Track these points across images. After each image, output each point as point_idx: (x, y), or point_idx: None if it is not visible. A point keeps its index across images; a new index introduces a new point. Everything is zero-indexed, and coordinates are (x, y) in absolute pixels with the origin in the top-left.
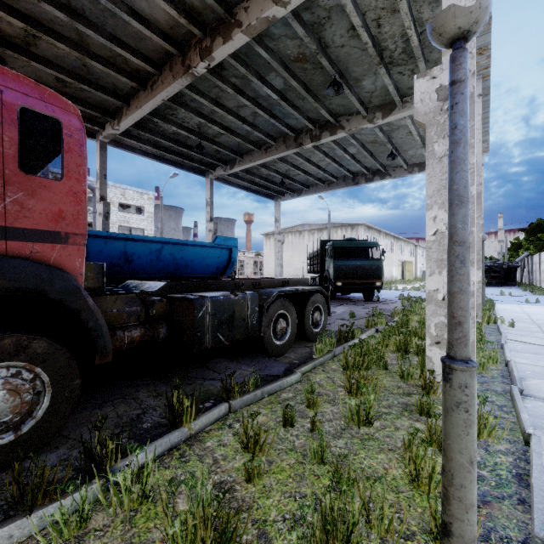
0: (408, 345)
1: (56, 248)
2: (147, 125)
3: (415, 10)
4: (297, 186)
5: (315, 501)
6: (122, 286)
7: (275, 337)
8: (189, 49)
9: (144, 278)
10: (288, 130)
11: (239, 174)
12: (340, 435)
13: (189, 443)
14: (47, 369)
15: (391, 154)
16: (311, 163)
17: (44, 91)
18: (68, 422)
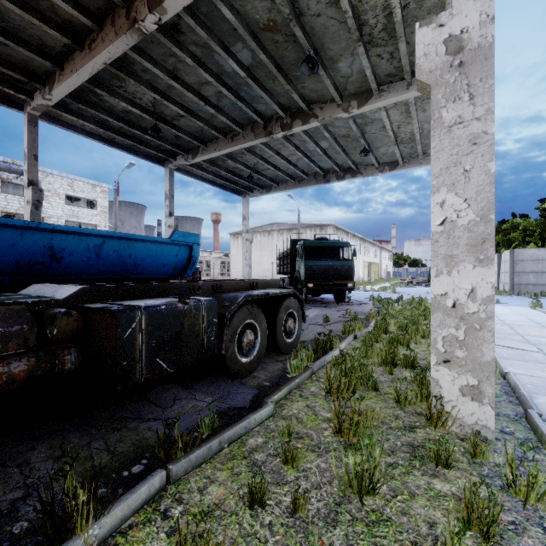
0: (395, 357)
1: None
2: (89, 98)
3: None
4: (266, 182)
5: None
6: (23, 292)
7: (241, 352)
8: None
9: (80, 280)
10: (257, 116)
11: (203, 166)
12: (335, 518)
13: None
14: None
15: (364, 149)
16: (281, 157)
17: None
18: None
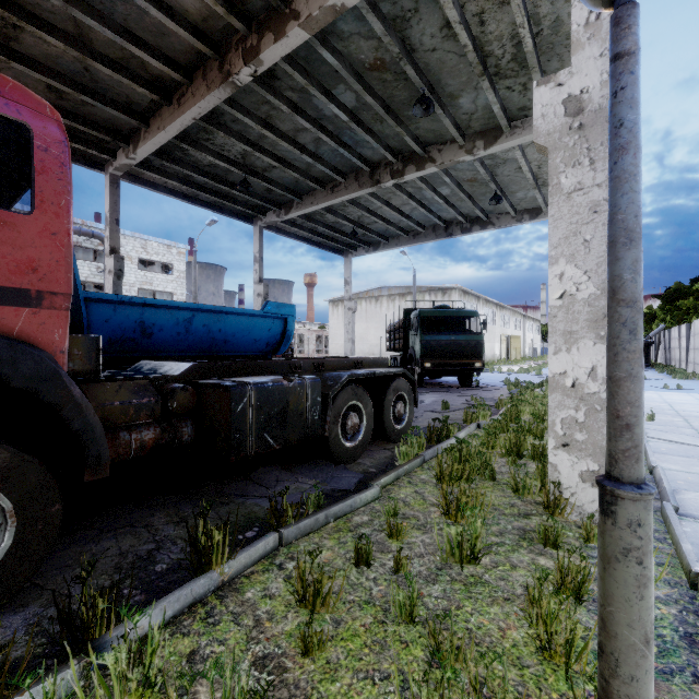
0: (521, 446)
1: (23, 313)
2: (174, 153)
3: (529, 2)
4: (372, 238)
5: (403, 685)
6: (133, 369)
7: (345, 436)
8: (229, 50)
9: (169, 357)
10: (362, 163)
11: (297, 221)
12: (435, 578)
13: (220, 594)
14: (9, 491)
15: (495, 196)
16: (391, 208)
17: (5, 82)
18: (47, 565)
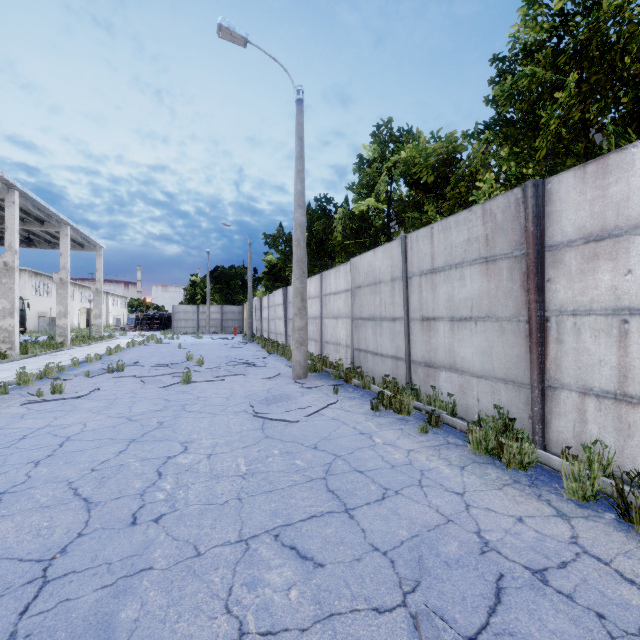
0: None
1: None
2: None
3: None
4: None
5: None
6: None
7: None
8: None
9: None
10: None
11: None
12: None
13: None
14: None
15: (28, 238)
16: None
17: None
18: None
